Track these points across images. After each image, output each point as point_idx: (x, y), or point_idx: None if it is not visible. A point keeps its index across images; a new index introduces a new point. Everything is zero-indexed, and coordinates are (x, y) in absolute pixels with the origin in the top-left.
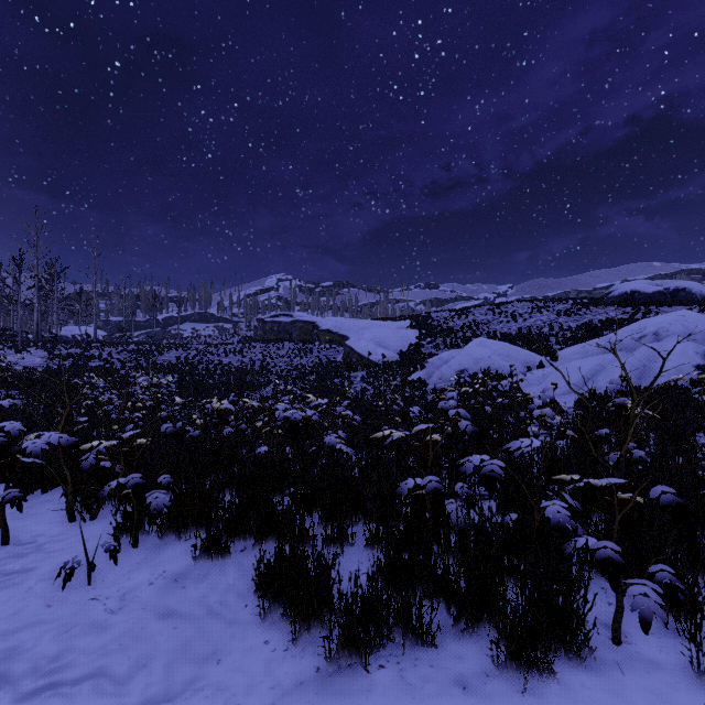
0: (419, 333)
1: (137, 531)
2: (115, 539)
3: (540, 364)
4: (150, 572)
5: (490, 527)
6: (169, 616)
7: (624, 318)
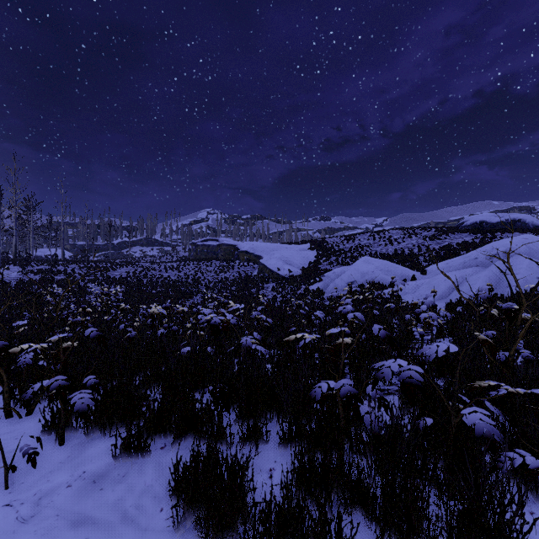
0: (316, 253)
1: (63, 429)
2: (37, 440)
3: (413, 277)
4: (70, 472)
5: (400, 427)
6: (81, 524)
7: (475, 242)
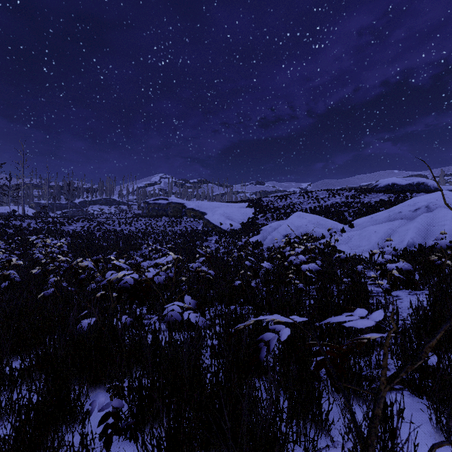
0: (254, 210)
1: None
2: None
3: (342, 229)
4: None
5: None
6: None
7: (391, 200)
